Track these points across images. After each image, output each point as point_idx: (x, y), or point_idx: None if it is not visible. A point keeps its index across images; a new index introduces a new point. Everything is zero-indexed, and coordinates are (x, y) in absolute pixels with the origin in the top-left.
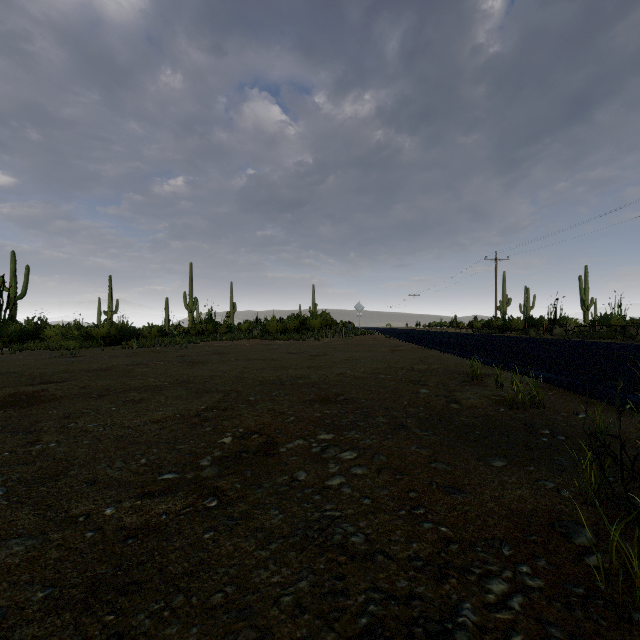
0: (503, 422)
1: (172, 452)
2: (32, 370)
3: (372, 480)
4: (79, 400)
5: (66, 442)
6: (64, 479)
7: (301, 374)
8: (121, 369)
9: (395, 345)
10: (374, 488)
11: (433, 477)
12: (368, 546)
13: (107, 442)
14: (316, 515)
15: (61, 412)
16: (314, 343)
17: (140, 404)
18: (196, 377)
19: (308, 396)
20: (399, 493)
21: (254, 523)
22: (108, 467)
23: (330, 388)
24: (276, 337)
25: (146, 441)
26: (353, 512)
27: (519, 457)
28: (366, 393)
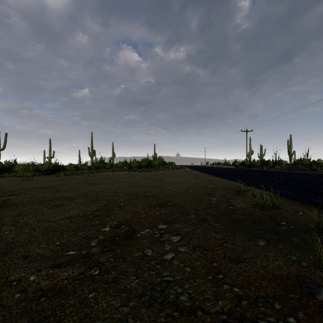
0: (259, 217)
1: (75, 237)
2: (5, 188)
3: (190, 255)
4: (27, 205)
5: (15, 231)
6: (9, 255)
7: (148, 190)
8: (53, 187)
9: (196, 174)
10: (192, 260)
11: (225, 253)
12: (191, 303)
13: (38, 231)
14: (158, 280)
15: (16, 212)
16: (155, 173)
17: (60, 207)
18: (92, 192)
19: (152, 202)
20: (206, 263)
21: (120, 286)
22: (36, 247)
23: (164, 198)
24: (135, 170)
25: (61, 230)
26: (180, 277)
27: (272, 239)
28: (183, 200)
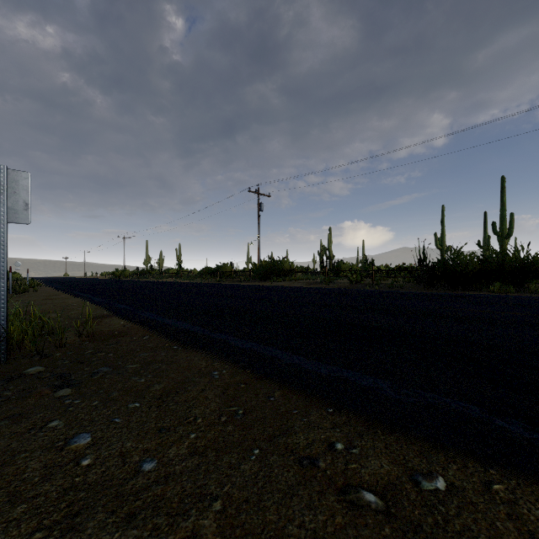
0: None
1: None
2: None
3: None
4: None
5: None
6: None
7: None
8: None
9: None
10: None
11: None
12: None
13: None
14: None
15: None
16: None
17: None
18: None
19: None
20: None
21: None
22: None
23: None
24: None
25: None
26: None
27: None
28: None
